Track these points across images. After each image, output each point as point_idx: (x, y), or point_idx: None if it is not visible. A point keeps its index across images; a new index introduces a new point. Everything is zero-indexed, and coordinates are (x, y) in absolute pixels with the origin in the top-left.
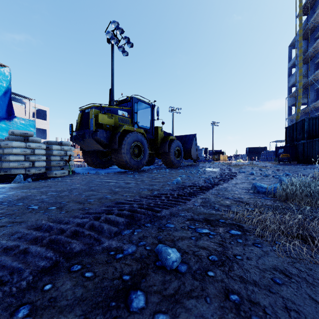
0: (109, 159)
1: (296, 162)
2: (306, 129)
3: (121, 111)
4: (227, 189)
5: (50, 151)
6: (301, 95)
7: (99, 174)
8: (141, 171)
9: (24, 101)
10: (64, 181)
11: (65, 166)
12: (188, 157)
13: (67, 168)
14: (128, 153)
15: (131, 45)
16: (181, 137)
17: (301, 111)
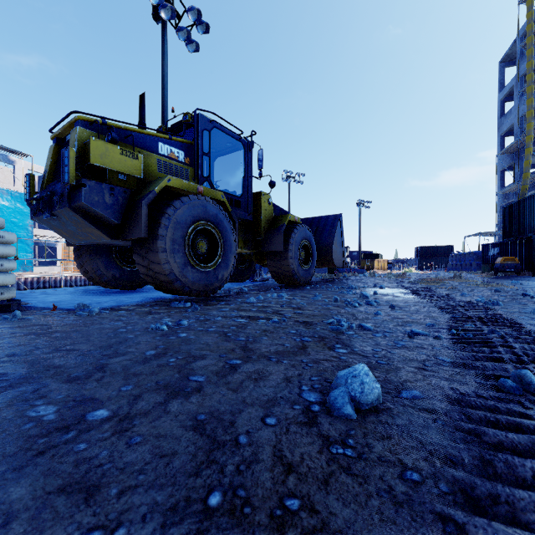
0: None
1: (529, 272)
2: None
3: (168, 147)
4: None
5: None
6: (531, 147)
7: (77, 313)
8: (216, 297)
9: (11, 159)
10: None
11: None
12: (326, 262)
13: None
14: (177, 250)
15: (206, 28)
16: (310, 221)
17: (529, 178)
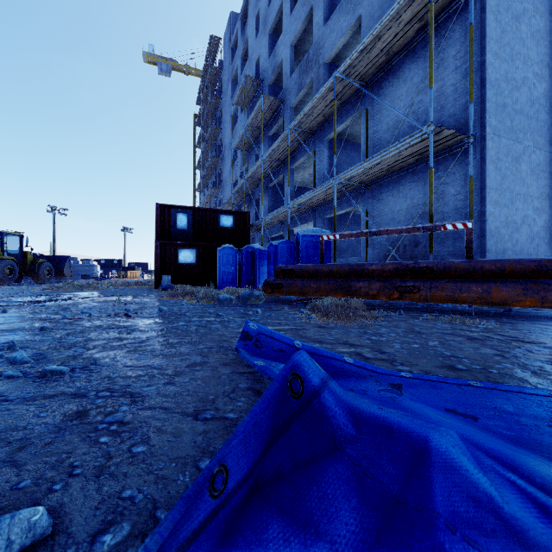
0: None
1: None
2: None
3: None
4: None
5: None
6: None
7: None
8: (12, 285)
9: None
10: None
11: None
12: (62, 275)
13: None
14: (2, 273)
15: None
16: (56, 257)
17: None
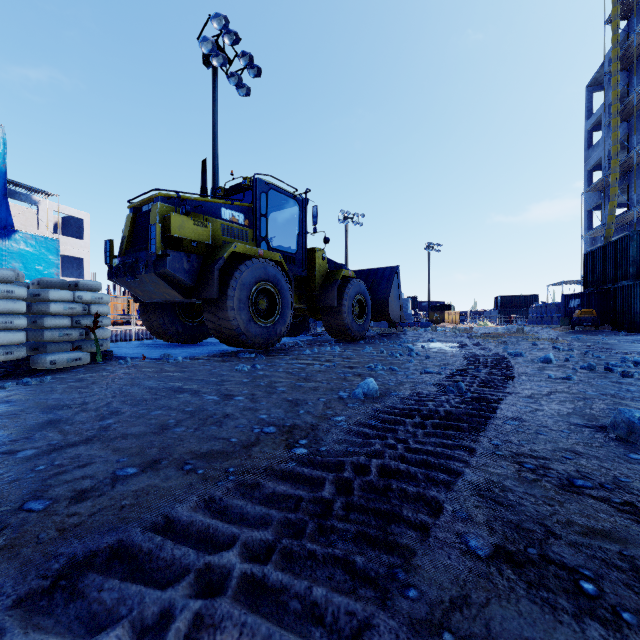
0: (203, 322)
1: (610, 327)
2: (634, 256)
3: (230, 212)
4: (526, 423)
5: (42, 305)
6: (616, 187)
7: (169, 361)
8: (275, 350)
9: (35, 200)
10: (46, 390)
11: (86, 340)
12: (382, 316)
13: (91, 346)
14: (243, 308)
15: (257, 71)
16: (366, 273)
17: (616, 221)
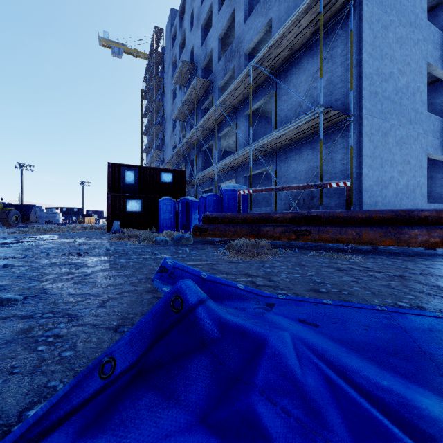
0: None
1: None
2: None
3: None
4: None
5: None
6: None
7: None
8: None
9: None
10: None
11: None
12: (28, 221)
13: None
14: None
15: None
16: (23, 206)
17: None
